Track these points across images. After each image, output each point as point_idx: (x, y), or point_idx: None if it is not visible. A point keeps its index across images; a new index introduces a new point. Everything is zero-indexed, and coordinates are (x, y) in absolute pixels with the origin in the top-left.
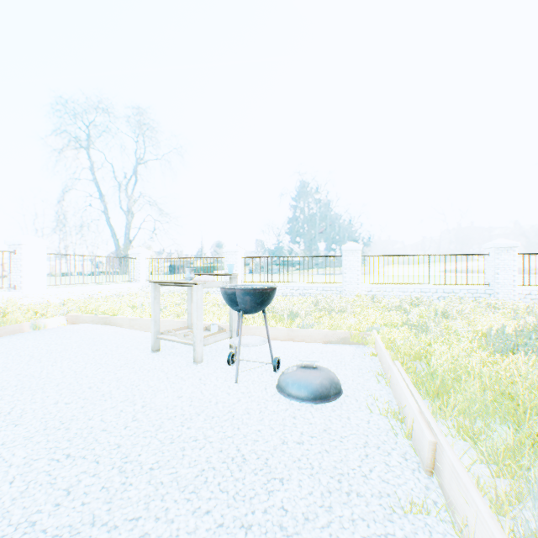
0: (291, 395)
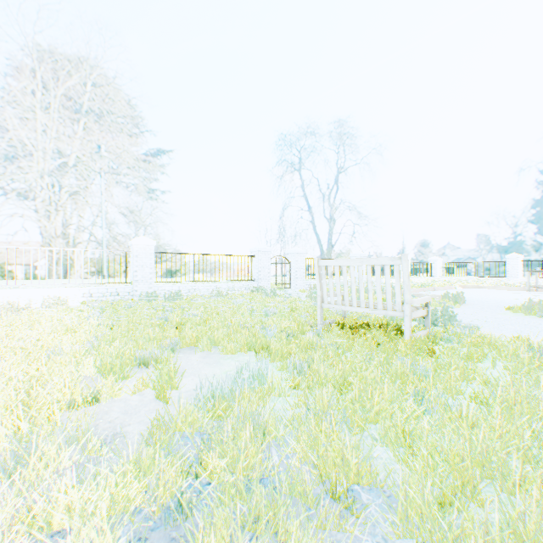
0: None
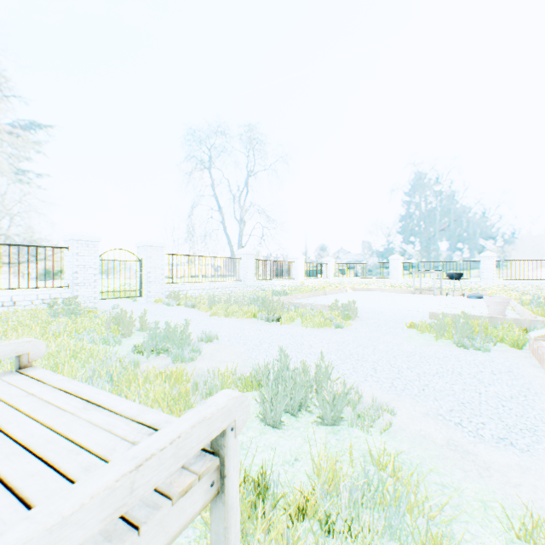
0: (471, 298)
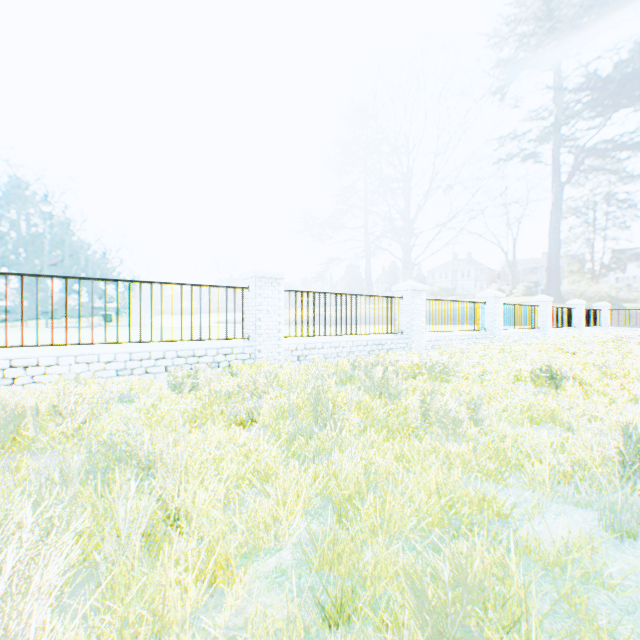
0: None
